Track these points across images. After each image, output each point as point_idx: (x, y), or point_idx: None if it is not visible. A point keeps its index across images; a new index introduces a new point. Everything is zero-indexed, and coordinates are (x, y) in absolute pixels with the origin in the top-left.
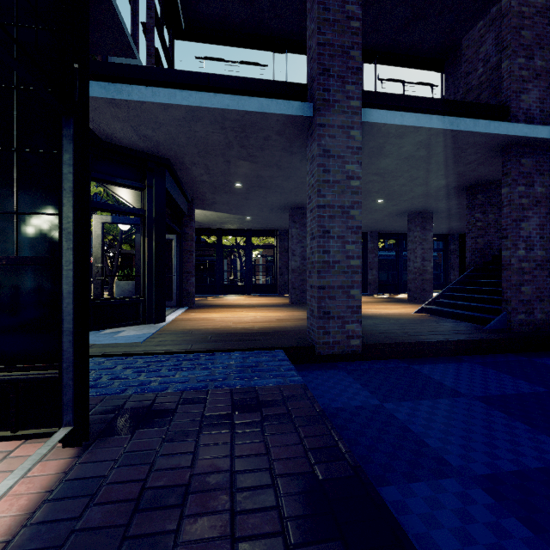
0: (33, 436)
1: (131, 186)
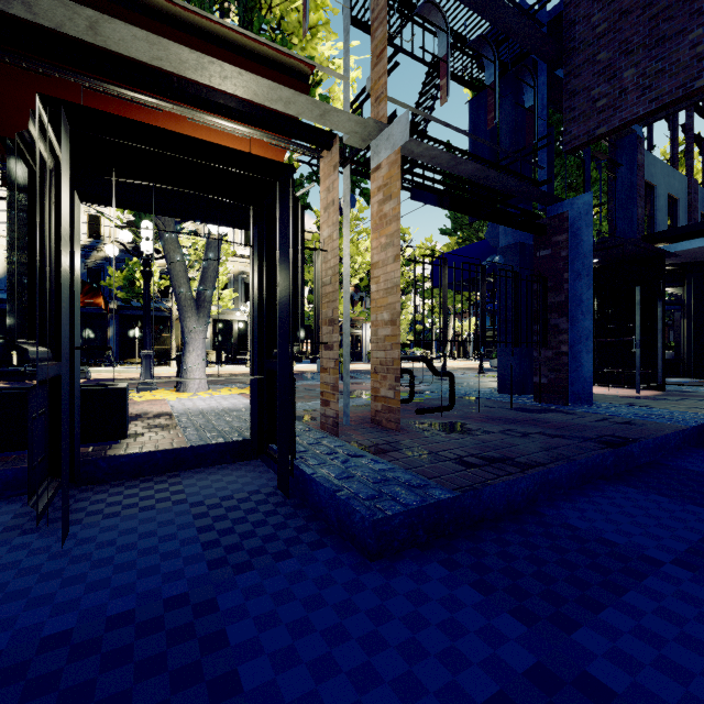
0: (646, 389)
1: (673, 286)
